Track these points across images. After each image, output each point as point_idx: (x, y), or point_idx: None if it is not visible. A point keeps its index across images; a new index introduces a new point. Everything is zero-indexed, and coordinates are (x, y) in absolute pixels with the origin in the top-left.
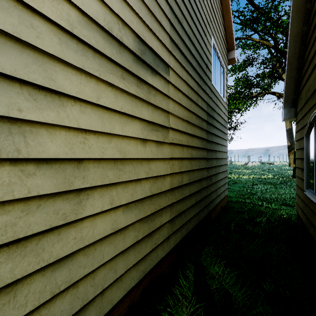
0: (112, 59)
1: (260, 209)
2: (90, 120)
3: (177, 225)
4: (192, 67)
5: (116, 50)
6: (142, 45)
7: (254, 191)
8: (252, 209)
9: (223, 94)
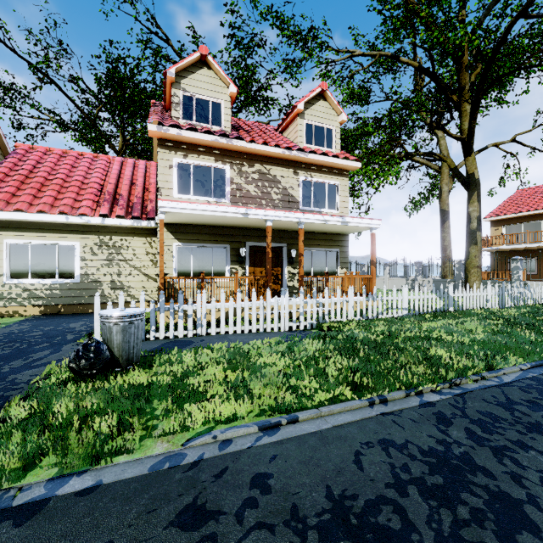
0: None
1: None
2: None
3: None
4: None
5: None
6: None
7: None
8: None
9: None
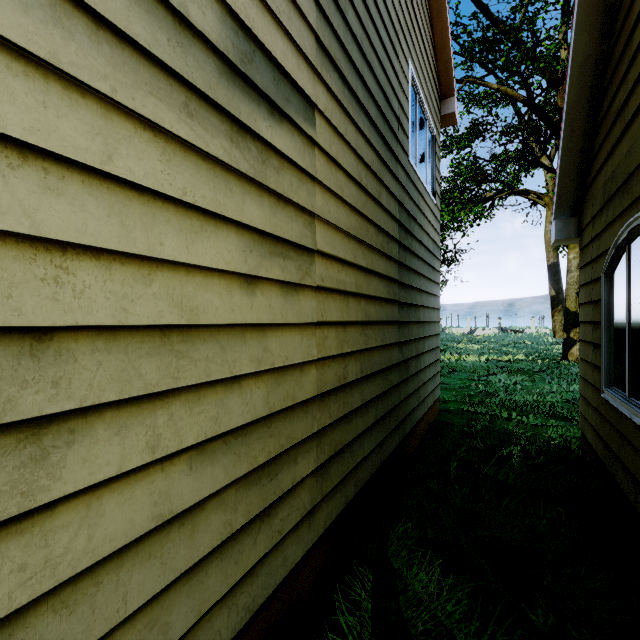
0: (156, 58)
1: (506, 426)
2: (78, 215)
3: (335, 478)
4: (368, 118)
5: (167, 33)
6: (244, 40)
7: (491, 389)
8: (490, 428)
9: (432, 186)
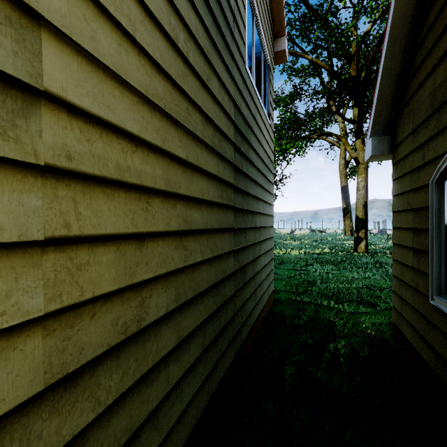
0: None
1: (328, 316)
2: None
3: None
4: None
5: None
6: None
7: (311, 278)
8: (315, 318)
9: (267, 109)
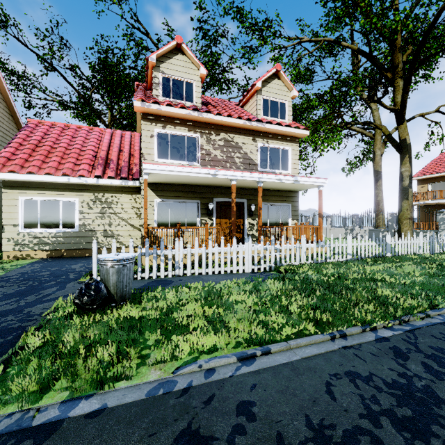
0: None
1: None
2: None
3: None
4: None
5: None
6: None
7: None
8: None
9: None
